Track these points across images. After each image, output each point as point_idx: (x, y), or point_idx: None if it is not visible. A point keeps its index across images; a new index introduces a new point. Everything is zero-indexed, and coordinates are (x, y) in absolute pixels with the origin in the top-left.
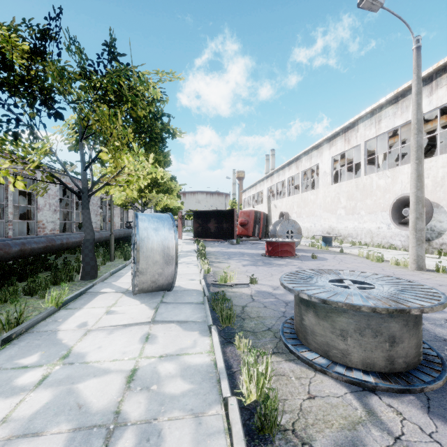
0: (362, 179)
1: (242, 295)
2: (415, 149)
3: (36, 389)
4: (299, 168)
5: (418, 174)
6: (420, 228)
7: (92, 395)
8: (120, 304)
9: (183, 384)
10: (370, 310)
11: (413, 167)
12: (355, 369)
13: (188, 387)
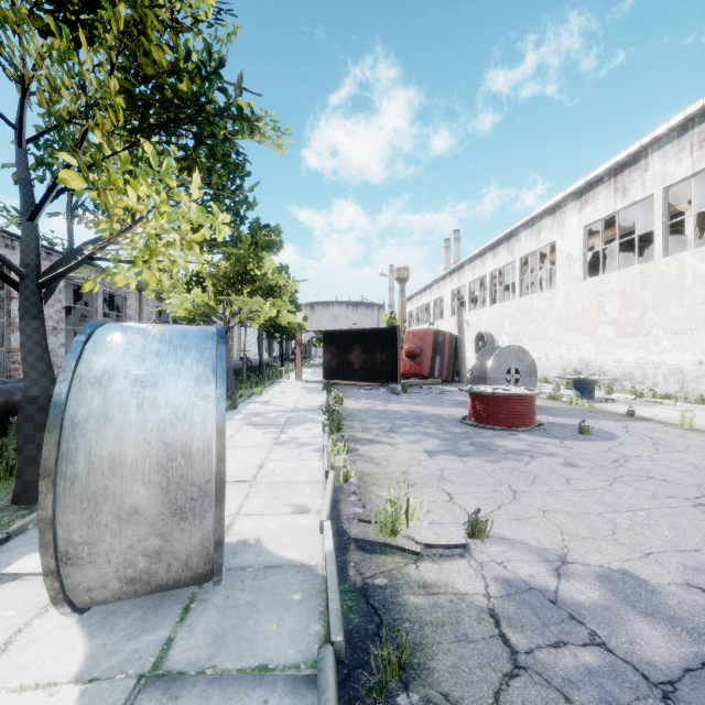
0: (657, 265)
1: (458, 609)
2: None
3: None
4: (515, 253)
5: None
6: None
7: None
8: None
9: None
10: None
11: None
12: None
13: None
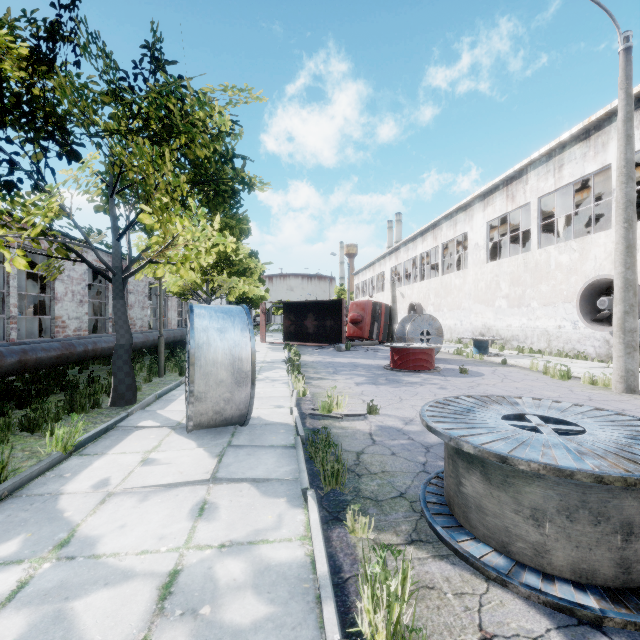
0: (533, 255)
1: (355, 433)
2: (623, 206)
3: (2, 610)
4: (438, 239)
5: (628, 245)
6: (630, 327)
7: (95, 626)
8: (165, 448)
9: (256, 604)
10: (592, 479)
11: (619, 234)
12: (559, 578)
13: (264, 610)
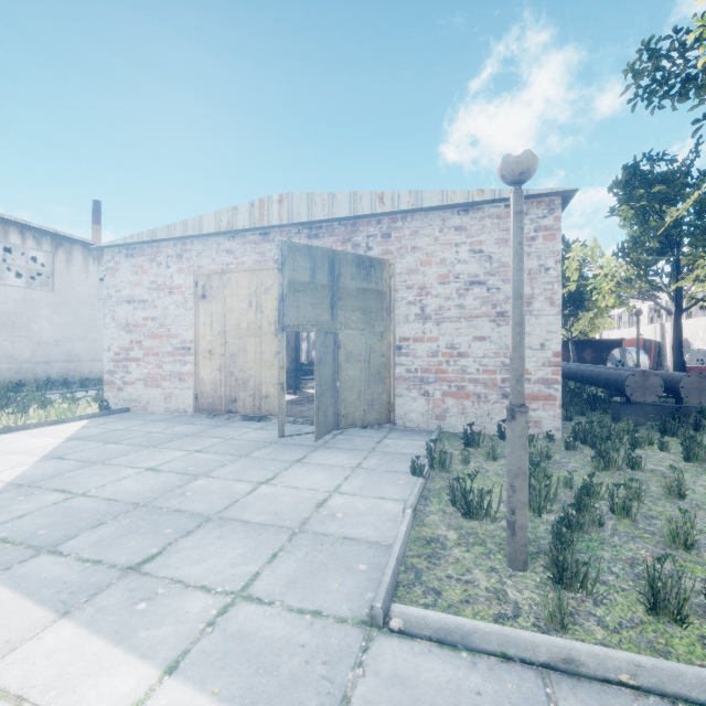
0: None
1: None
2: None
3: None
4: None
5: None
6: None
7: None
8: None
9: None
10: None
11: None
12: None
13: None
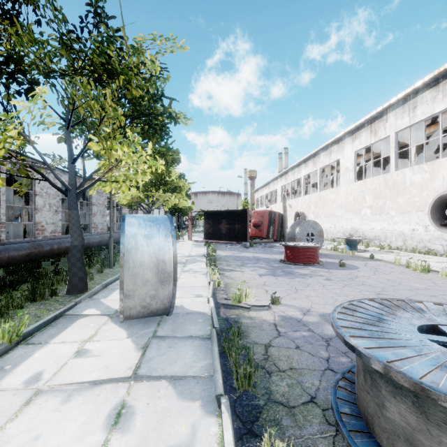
0: (392, 175)
1: (262, 323)
2: None
3: None
4: (317, 165)
5: None
6: None
7: None
8: (99, 337)
9: None
10: None
11: None
12: None
13: None
